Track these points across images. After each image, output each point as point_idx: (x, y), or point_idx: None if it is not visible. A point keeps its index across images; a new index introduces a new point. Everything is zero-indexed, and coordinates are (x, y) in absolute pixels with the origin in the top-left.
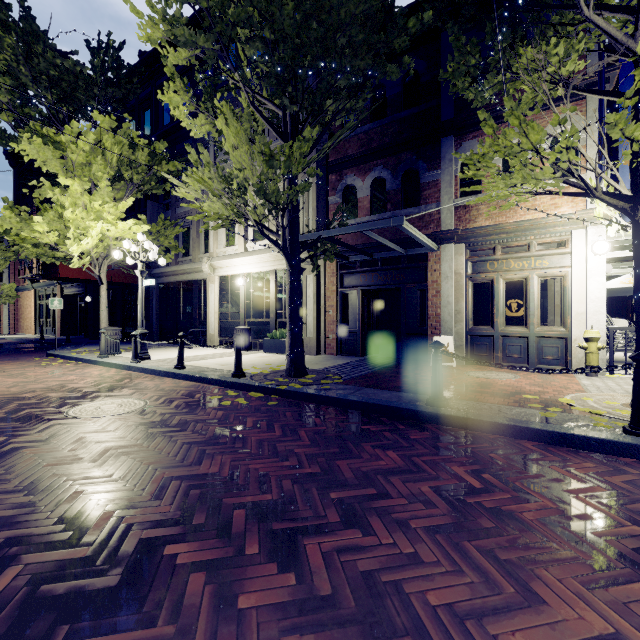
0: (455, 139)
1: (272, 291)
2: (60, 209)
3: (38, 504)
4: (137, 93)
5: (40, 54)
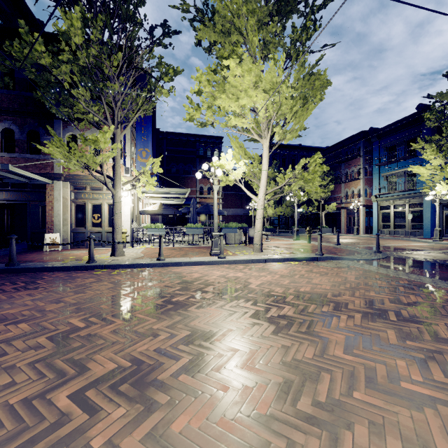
0: (63, 122)
1: None
2: None
3: None
4: None
5: None
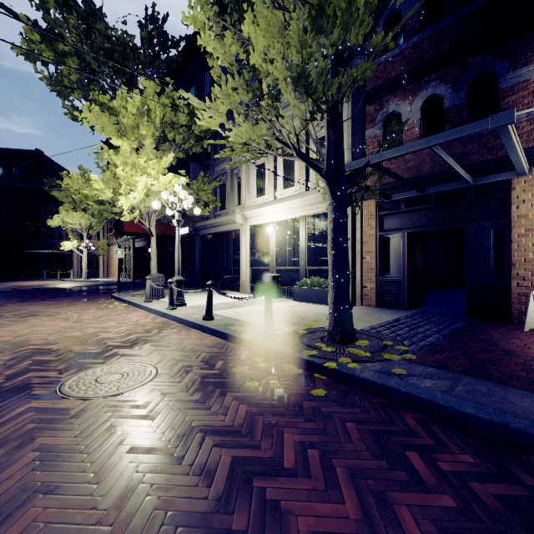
0: None
1: (302, 238)
2: (114, 168)
3: None
4: (179, 61)
5: (95, 28)
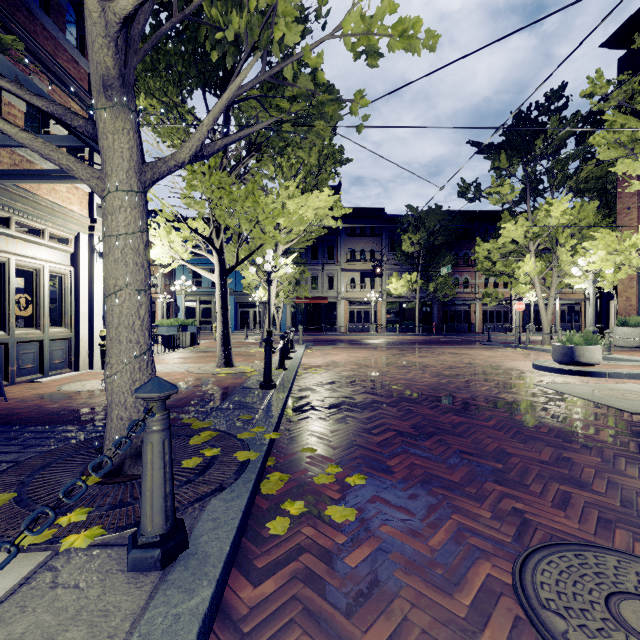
0: None
1: None
2: None
3: (565, 433)
4: None
5: None
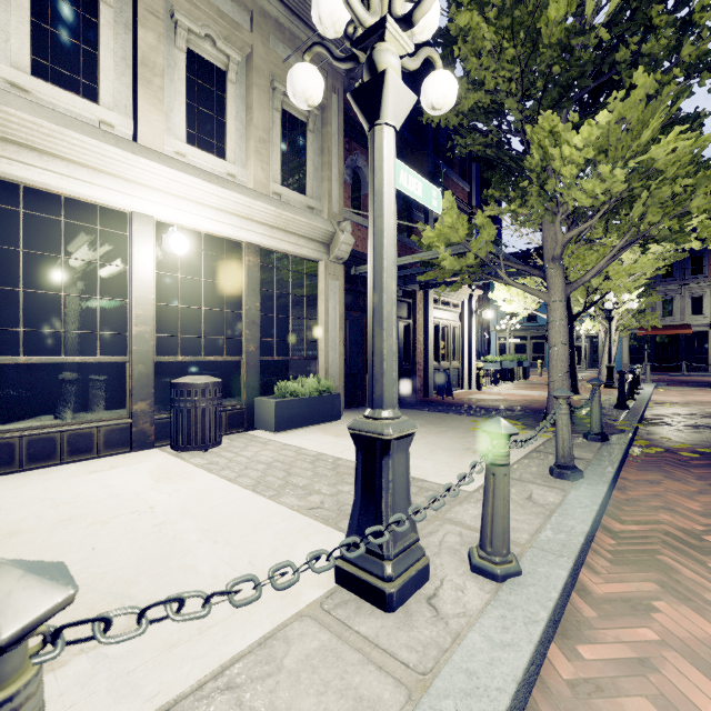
0: None
1: (253, 292)
2: None
3: None
4: None
5: None
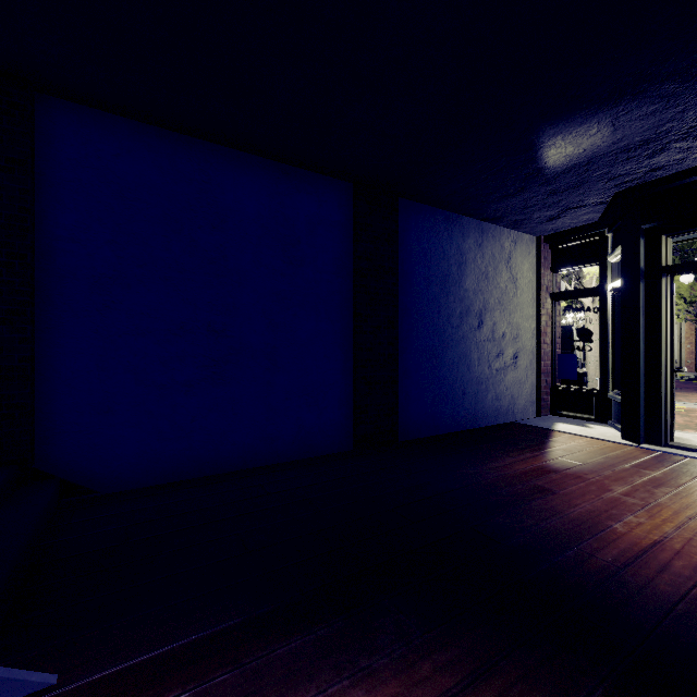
0: None
1: None
2: None
3: None
4: None
5: None
